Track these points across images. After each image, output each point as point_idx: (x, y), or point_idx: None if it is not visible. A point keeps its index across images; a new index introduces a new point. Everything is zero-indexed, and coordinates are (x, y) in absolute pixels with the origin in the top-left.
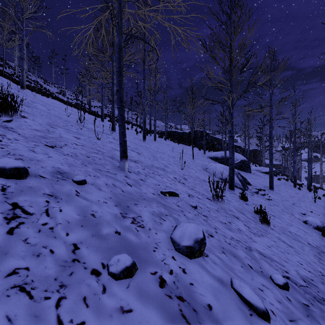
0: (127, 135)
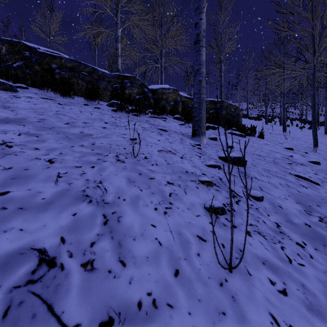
0: (295, 133)
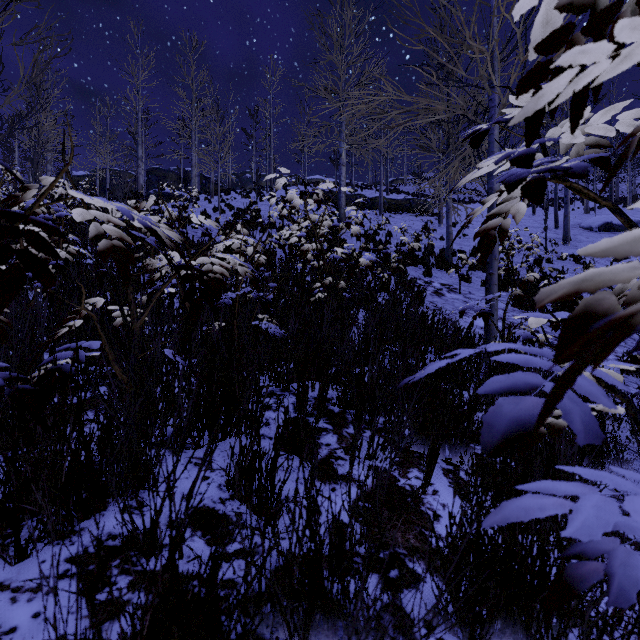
0: None
